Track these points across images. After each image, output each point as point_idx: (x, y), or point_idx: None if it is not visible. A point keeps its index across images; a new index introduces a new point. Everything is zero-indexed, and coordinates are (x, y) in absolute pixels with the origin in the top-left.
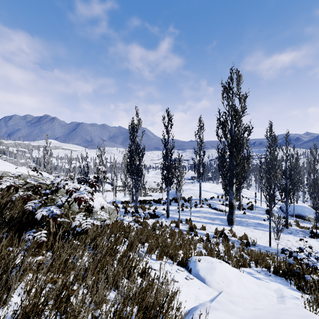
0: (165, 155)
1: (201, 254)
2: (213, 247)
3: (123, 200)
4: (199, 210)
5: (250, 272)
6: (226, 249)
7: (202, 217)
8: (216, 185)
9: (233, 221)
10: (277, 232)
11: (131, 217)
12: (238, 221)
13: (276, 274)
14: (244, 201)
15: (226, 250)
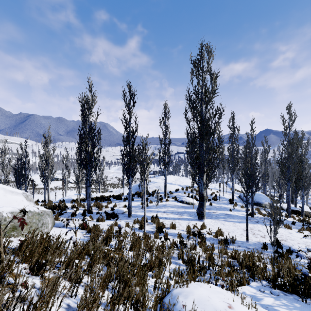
0: (126, 138)
1: (186, 285)
2: (190, 254)
3: (75, 198)
4: (165, 204)
5: (254, 294)
6: (207, 255)
7: (169, 212)
8: (179, 177)
9: (203, 214)
10: (274, 228)
11: (80, 220)
12: (206, 213)
13: (283, 289)
14: (208, 192)
15: (208, 257)
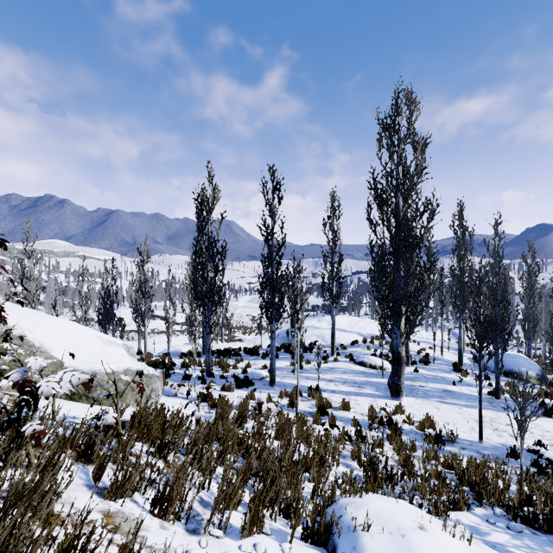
0: (268, 258)
1: (360, 494)
2: (372, 453)
3: (185, 350)
4: (332, 366)
5: (475, 525)
6: (401, 458)
7: (339, 381)
8: (359, 320)
9: (400, 389)
10: (522, 421)
11: (196, 387)
12: (407, 386)
13: (531, 525)
14: (412, 348)
15: (402, 461)
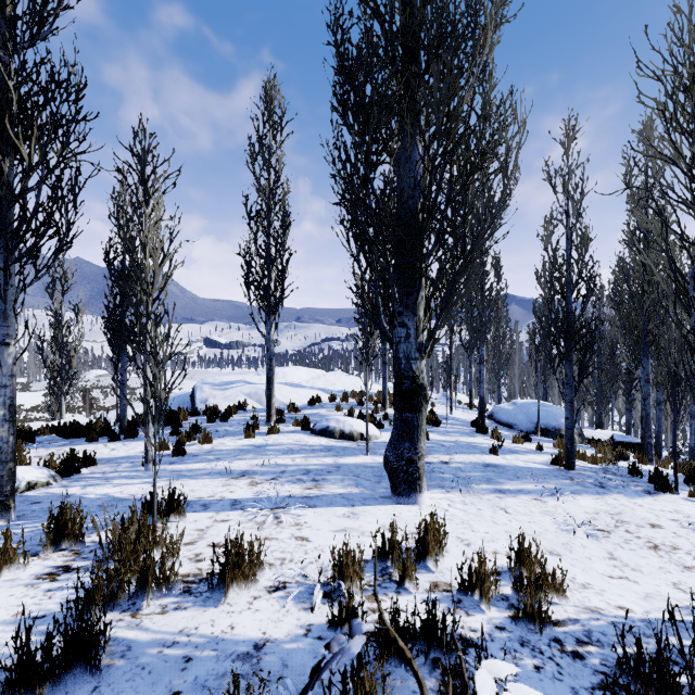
0: None
1: None
2: None
3: None
4: (262, 442)
5: None
6: None
7: (267, 473)
8: (325, 373)
9: (416, 472)
10: None
11: None
12: None
13: None
14: None
15: None
